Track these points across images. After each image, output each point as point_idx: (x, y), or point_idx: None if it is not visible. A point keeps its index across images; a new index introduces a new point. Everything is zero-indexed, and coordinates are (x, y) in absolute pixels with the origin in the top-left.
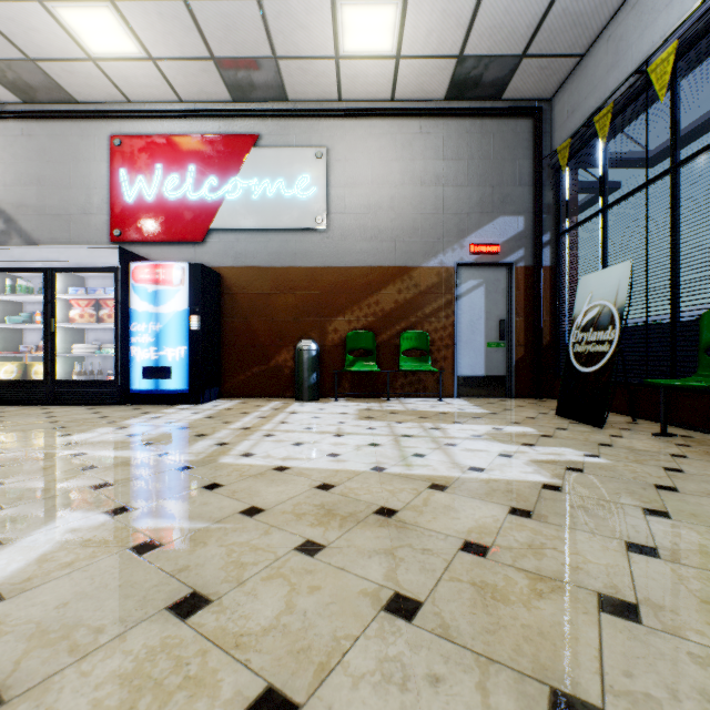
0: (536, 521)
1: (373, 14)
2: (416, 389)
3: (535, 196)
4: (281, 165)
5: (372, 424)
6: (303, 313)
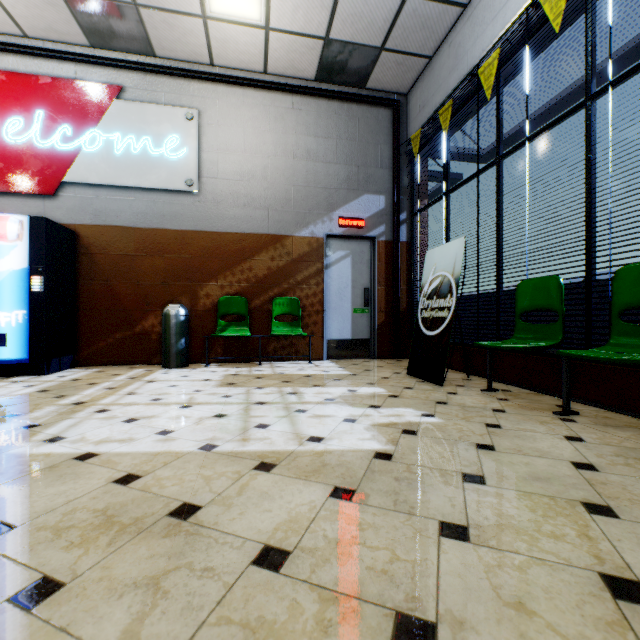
0: (355, 504)
1: None
2: (289, 353)
3: (394, 179)
4: (147, 122)
5: (230, 391)
6: (173, 277)
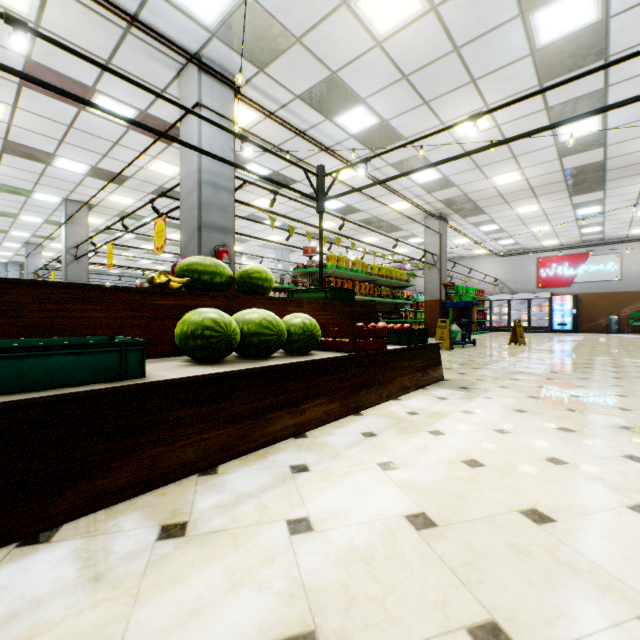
0: None
1: None
2: None
3: None
4: (600, 261)
5: None
6: (609, 307)
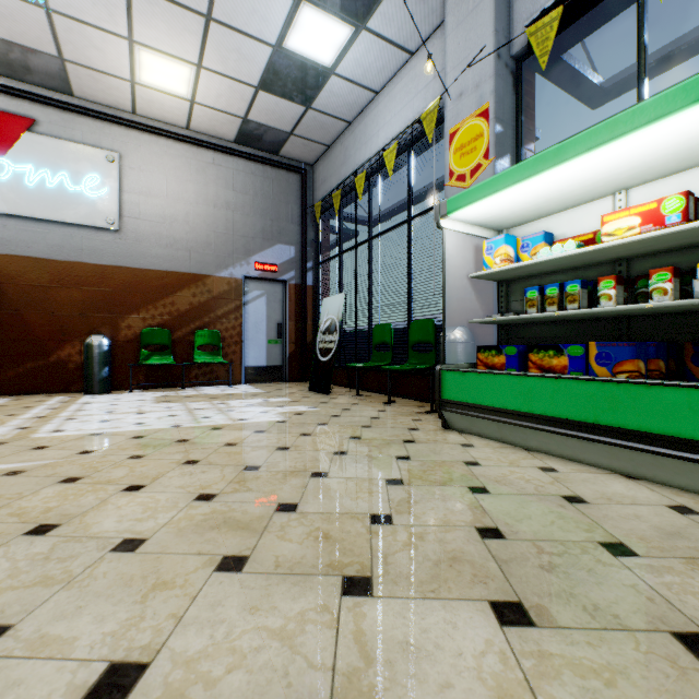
0: (266, 433)
1: (170, 66)
2: (210, 379)
3: (302, 233)
4: (64, 158)
5: (170, 405)
6: (92, 309)
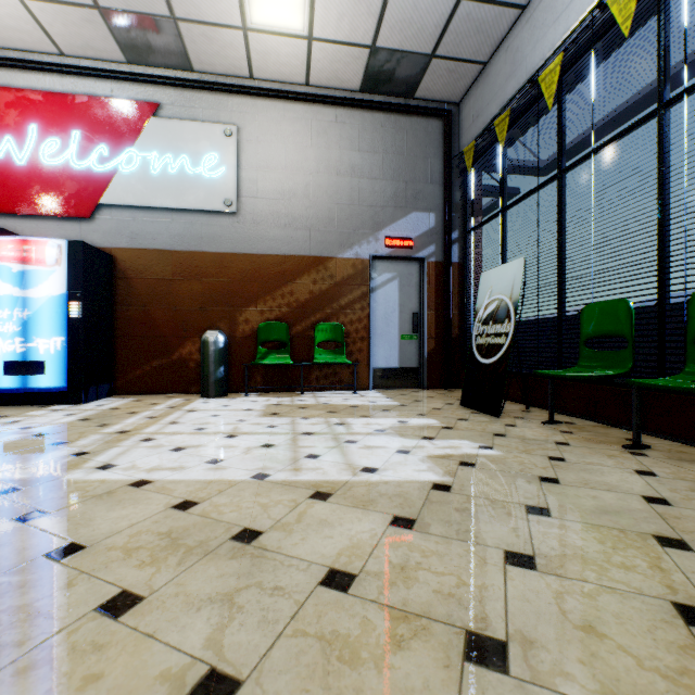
0: (417, 533)
1: None
2: (332, 382)
3: (445, 195)
4: (185, 140)
5: (274, 421)
6: (211, 302)
